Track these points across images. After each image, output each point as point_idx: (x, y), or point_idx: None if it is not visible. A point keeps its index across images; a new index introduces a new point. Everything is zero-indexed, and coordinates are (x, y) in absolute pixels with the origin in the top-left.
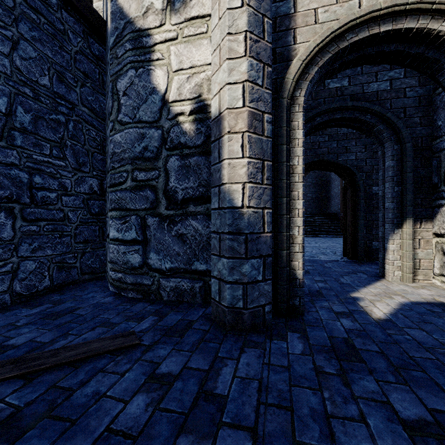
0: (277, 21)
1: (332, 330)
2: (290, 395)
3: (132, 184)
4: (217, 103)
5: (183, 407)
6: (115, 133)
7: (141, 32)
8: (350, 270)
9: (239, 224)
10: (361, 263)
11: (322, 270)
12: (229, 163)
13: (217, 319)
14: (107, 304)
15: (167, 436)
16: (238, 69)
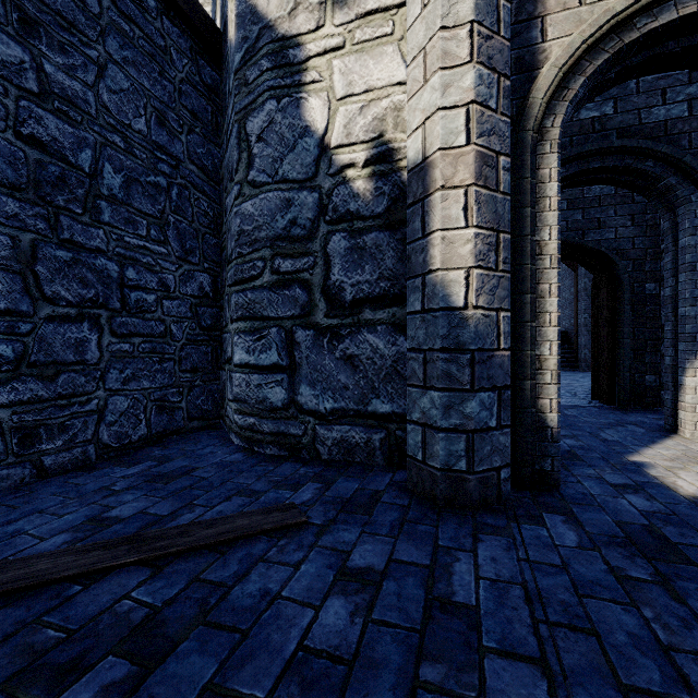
0: (513, 6)
1: (618, 512)
2: (585, 612)
3: (272, 279)
4: (420, 143)
5: (410, 620)
6: (243, 200)
7: (286, 41)
8: (611, 420)
9: (460, 336)
10: (626, 411)
11: (564, 419)
12: (442, 236)
13: (419, 489)
14: (237, 464)
15: (400, 663)
16: (457, 84)
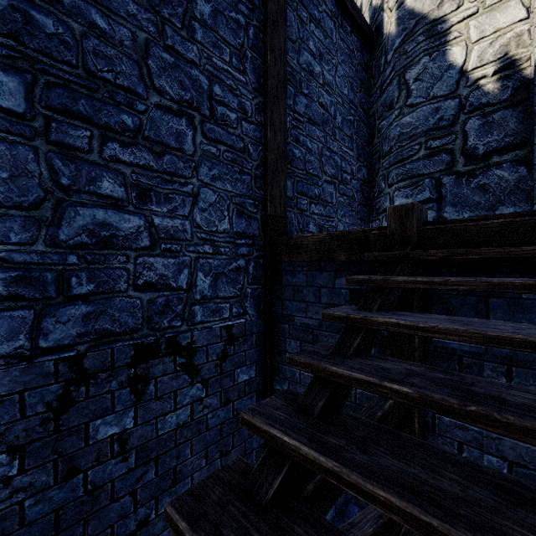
0: None
1: None
2: None
3: (425, 153)
4: None
5: None
6: (402, 117)
7: (435, 22)
8: None
9: None
10: None
11: None
12: None
13: None
14: None
15: None
16: None
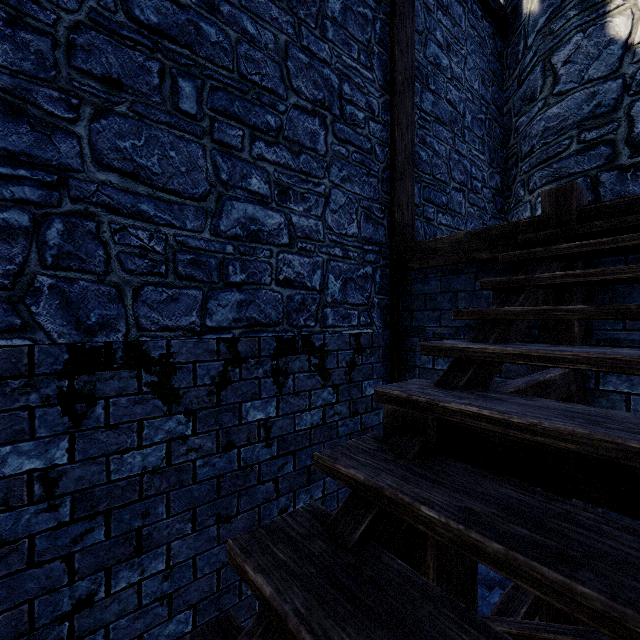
0: None
1: None
2: None
3: (578, 147)
4: None
5: None
6: (547, 109)
7: None
8: None
9: None
10: None
11: None
12: None
13: None
14: None
15: None
16: None
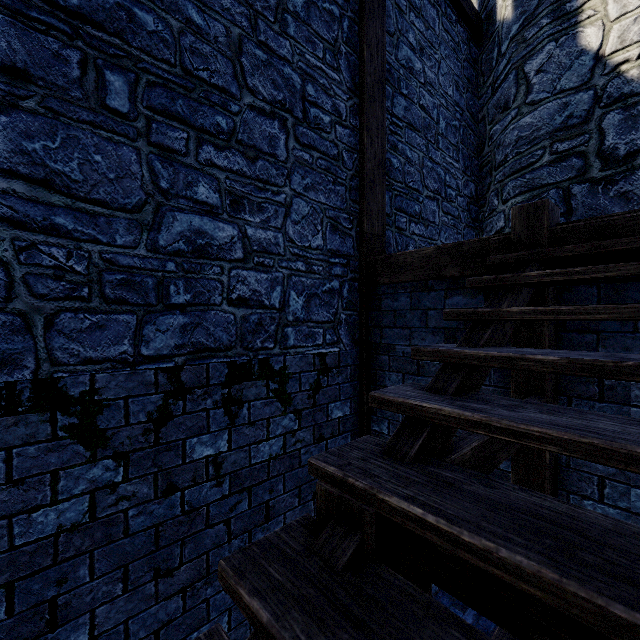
0: None
1: None
2: None
3: (550, 158)
4: None
5: None
6: (520, 118)
7: None
8: None
9: None
10: None
11: None
12: None
13: None
14: None
15: None
16: None
